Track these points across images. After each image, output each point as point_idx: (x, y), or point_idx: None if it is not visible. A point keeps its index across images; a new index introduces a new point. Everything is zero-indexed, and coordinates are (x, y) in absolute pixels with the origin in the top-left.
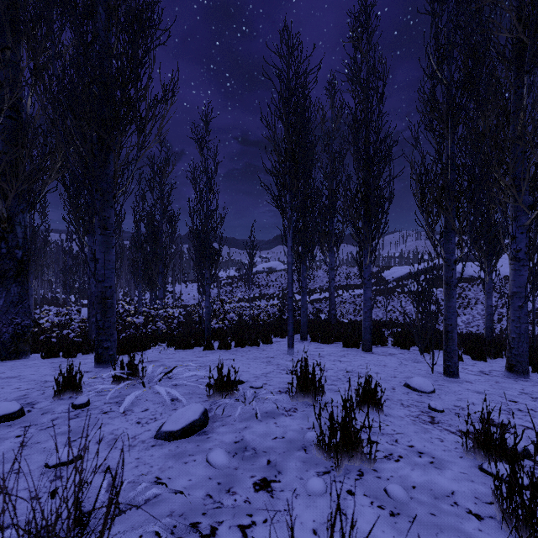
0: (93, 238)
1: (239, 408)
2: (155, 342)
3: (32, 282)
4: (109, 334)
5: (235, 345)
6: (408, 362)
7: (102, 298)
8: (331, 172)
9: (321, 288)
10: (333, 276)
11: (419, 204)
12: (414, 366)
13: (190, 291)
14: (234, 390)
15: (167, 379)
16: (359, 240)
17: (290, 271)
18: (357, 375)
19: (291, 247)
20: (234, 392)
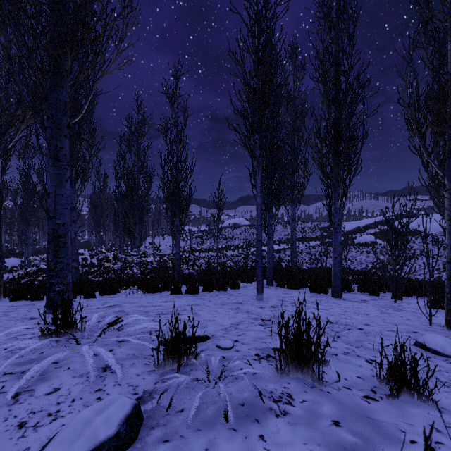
0: (73, 189)
1: (198, 397)
2: (128, 286)
3: (31, 233)
4: (62, 276)
5: (203, 289)
6: (389, 310)
7: (54, 236)
8: (293, 130)
9: (280, 240)
10: (294, 226)
11: (415, 127)
12: (400, 316)
13: (167, 242)
14: (193, 355)
15: (115, 331)
16: (328, 184)
17: (259, 212)
18: (345, 327)
19: (260, 187)
20: (193, 357)
